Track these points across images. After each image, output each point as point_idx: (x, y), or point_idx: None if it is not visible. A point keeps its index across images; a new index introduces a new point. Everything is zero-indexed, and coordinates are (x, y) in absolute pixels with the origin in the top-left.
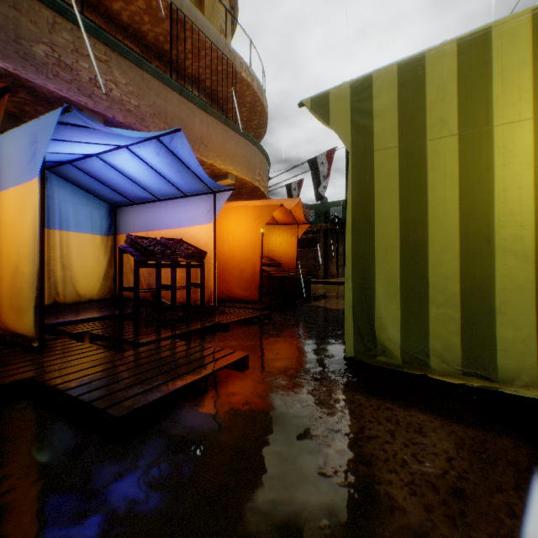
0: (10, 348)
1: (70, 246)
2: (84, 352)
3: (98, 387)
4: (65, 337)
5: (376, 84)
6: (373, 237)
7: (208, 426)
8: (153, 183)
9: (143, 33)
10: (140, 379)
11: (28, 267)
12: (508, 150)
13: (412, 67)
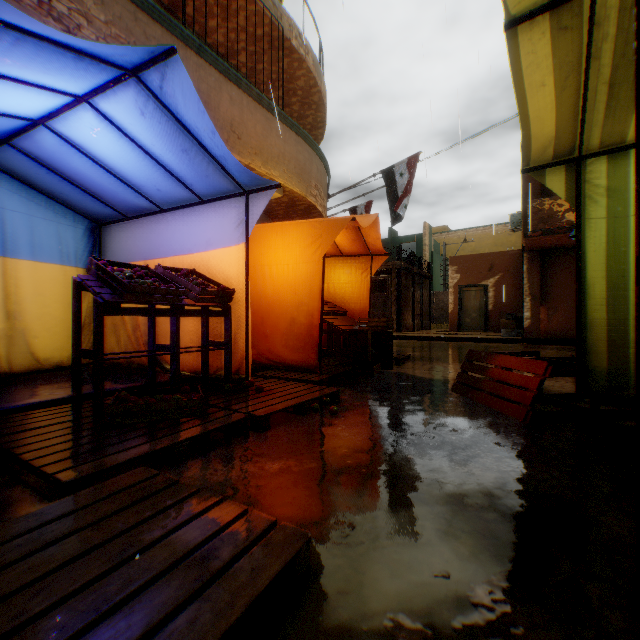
0: None
1: (20, 283)
2: None
3: None
4: None
5: None
6: None
7: None
8: (146, 177)
9: None
10: None
11: None
12: None
13: None
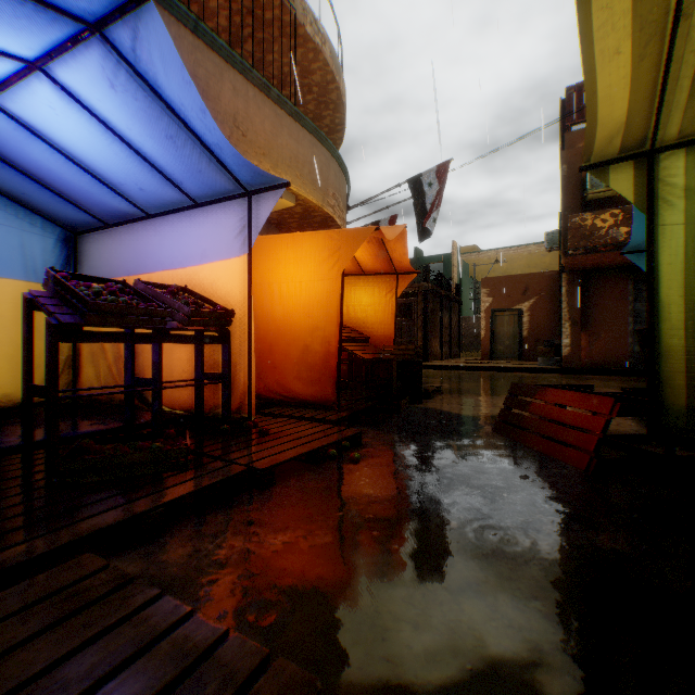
0: None
1: None
2: None
3: None
4: None
5: None
6: None
7: None
8: (125, 173)
9: None
10: None
11: None
12: None
13: None
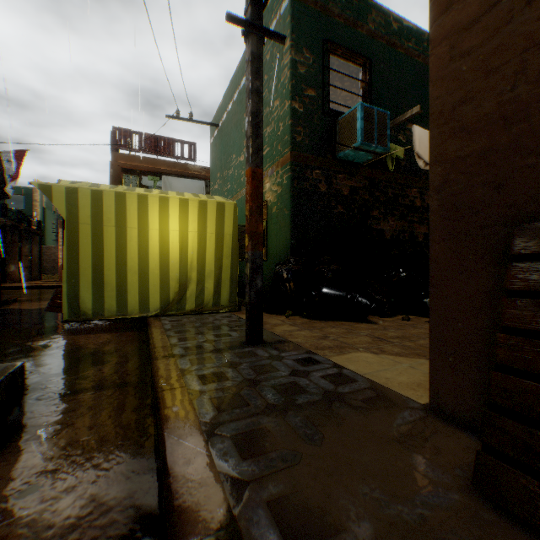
0: None
1: None
2: None
3: None
4: None
5: (81, 193)
6: (80, 262)
7: None
8: None
9: None
10: None
11: None
12: (132, 237)
13: (98, 193)
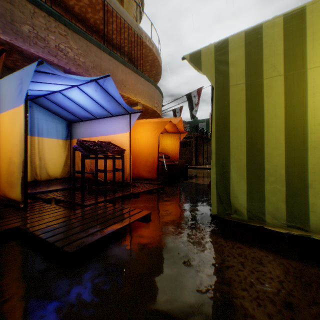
0: (7, 208)
1: (44, 146)
2: (51, 210)
3: (58, 233)
4: (40, 201)
5: (230, 44)
6: (229, 140)
7: (126, 258)
8: (93, 108)
9: (87, 18)
10: (84, 228)
11: (17, 159)
12: (317, 84)
13: (254, 33)
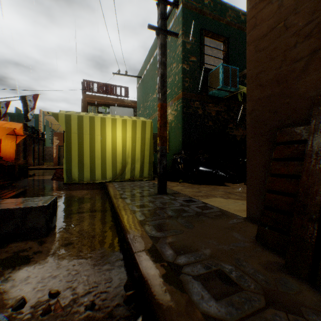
0: None
1: None
2: None
3: None
4: None
5: (72, 117)
6: (71, 153)
7: None
8: None
9: None
10: None
11: None
12: (97, 140)
13: (81, 117)
